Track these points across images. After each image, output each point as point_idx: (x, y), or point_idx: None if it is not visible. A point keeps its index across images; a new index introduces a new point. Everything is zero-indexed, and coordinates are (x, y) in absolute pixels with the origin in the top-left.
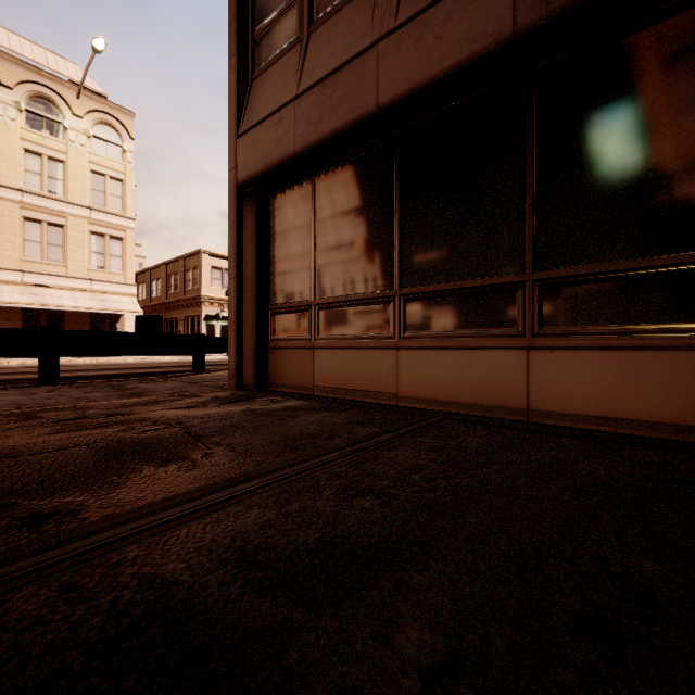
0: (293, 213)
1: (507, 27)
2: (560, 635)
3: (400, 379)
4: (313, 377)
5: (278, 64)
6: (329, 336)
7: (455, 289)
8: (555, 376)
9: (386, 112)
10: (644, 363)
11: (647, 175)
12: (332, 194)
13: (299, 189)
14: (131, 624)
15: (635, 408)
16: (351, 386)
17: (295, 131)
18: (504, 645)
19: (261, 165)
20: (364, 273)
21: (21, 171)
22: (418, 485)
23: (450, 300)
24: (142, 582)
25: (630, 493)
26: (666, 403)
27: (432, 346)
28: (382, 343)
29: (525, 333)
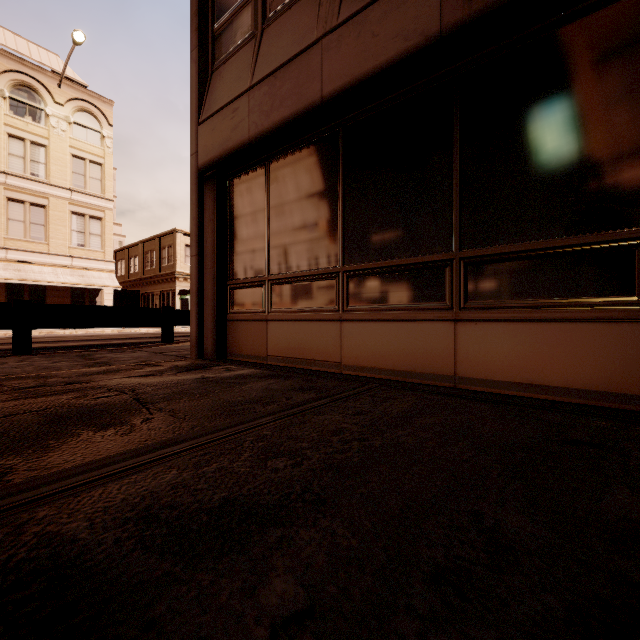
0: (249, 195)
1: (435, 26)
2: (416, 585)
3: (343, 349)
4: (266, 347)
5: (235, 57)
6: (281, 309)
7: (392, 266)
8: (479, 346)
9: (329, 103)
10: (556, 334)
11: (558, 163)
12: (284, 178)
13: (254, 173)
14: (17, 581)
15: (548, 375)
16: (300, 355)
17: (249, 120)
18: (360, 595)
19: (219, 151)
20: (312, 251)
21: (4, 154)
22: (334, 447)
23: (387, 276)
24: (42, 540)
25: (525, 453)
26: (574, 370)
27: (372, 319)
28: (328, 316)
29: (452, 307)
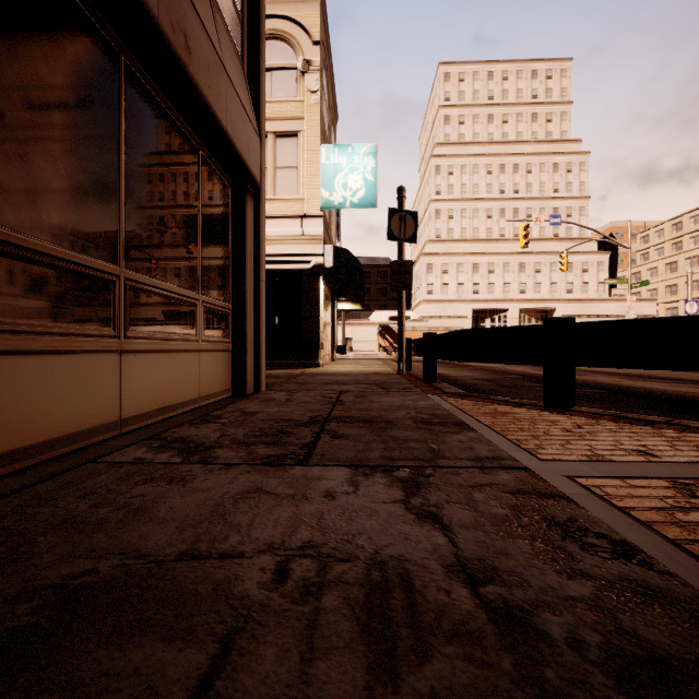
0: None
1: None
2: None
3: None
4: None
5: None
6: None
7: None
8: None
9: None
10: None
11: None
12: None
13: None
14: None
15: None
16: None
17: None
18: None
19: None
20: None
21: None
22: None
23: None
24: None
25: None
26: None
27: None
28: None
29: None
